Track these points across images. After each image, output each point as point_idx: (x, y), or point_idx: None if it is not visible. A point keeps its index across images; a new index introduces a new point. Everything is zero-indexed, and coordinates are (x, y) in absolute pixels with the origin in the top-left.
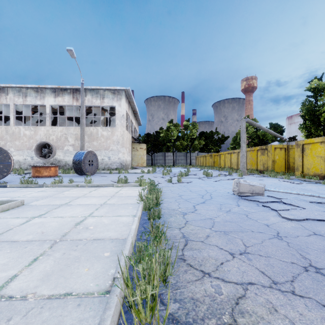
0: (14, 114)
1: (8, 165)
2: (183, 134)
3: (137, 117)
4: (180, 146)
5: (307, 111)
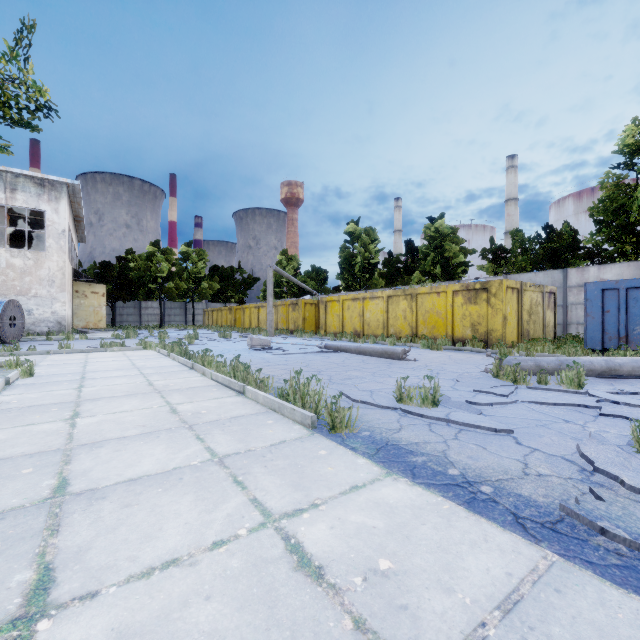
0: None
1: None
2: (180, 269)
3: (79, 227)
4: (175, 291)
5: (344, 260)
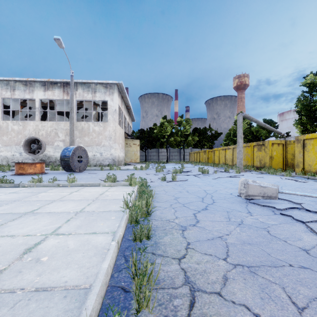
0: (2, 108)
1: None
2: (177, 130)
3: (130, 113)
4: (174, 142)
5: (303, 106)
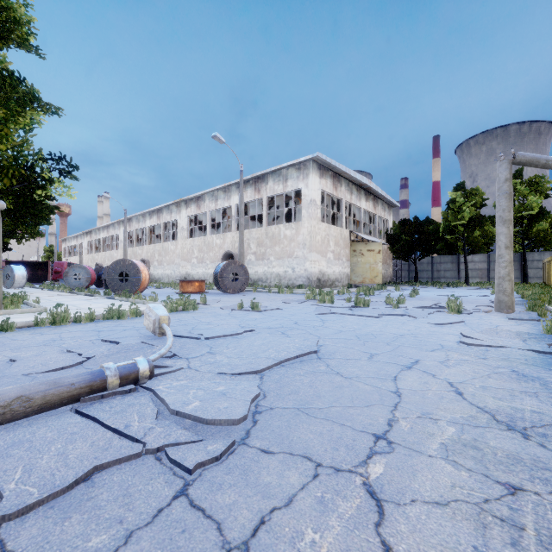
0: (210, 222)
1: (139, 279)
2: None
3: (377, 194)
4: (480, 239)
5: None
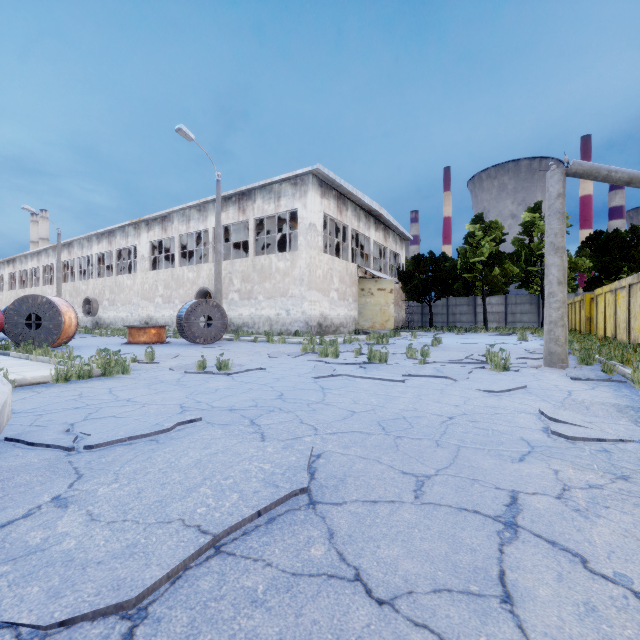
0: (179, 250)
1: (59, 325)
2: (520, 247)
3: (388, 223)
4: (500, 279)
5: None
